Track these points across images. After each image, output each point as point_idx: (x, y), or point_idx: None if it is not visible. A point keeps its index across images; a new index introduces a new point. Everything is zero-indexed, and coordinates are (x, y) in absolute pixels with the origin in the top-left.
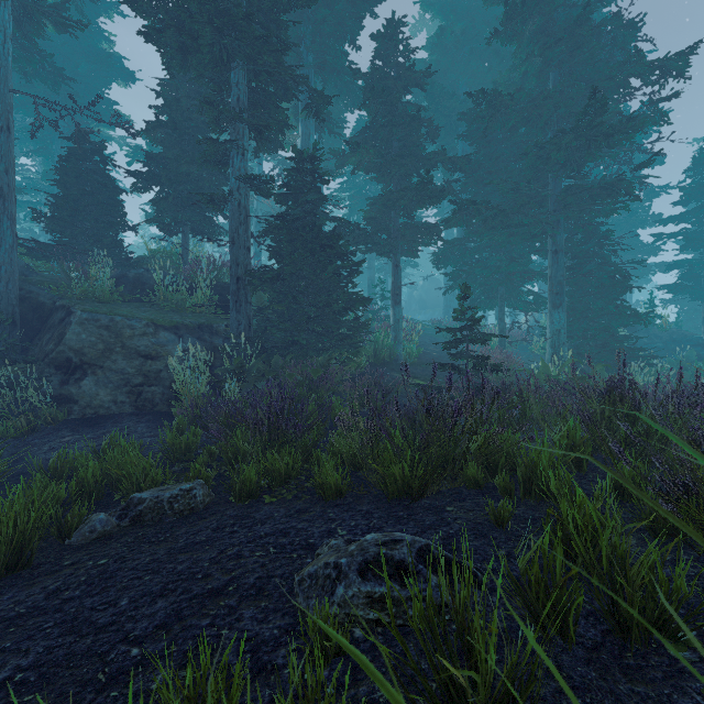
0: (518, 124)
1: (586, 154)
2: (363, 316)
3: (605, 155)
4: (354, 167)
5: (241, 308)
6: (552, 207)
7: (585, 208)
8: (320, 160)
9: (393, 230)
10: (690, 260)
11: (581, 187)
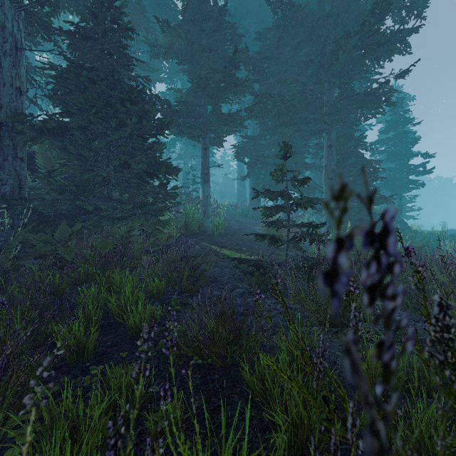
0: (301, 44)
1: (361, 61)
2: (178, 197)
3: (363, 76)
4: (166, 50)
5: (5, 163)
6: (328, 110)
7: (352, 112)
8: (123, 13)
9: (202, 117)
10: (390, 168)
11: (353, 92)
